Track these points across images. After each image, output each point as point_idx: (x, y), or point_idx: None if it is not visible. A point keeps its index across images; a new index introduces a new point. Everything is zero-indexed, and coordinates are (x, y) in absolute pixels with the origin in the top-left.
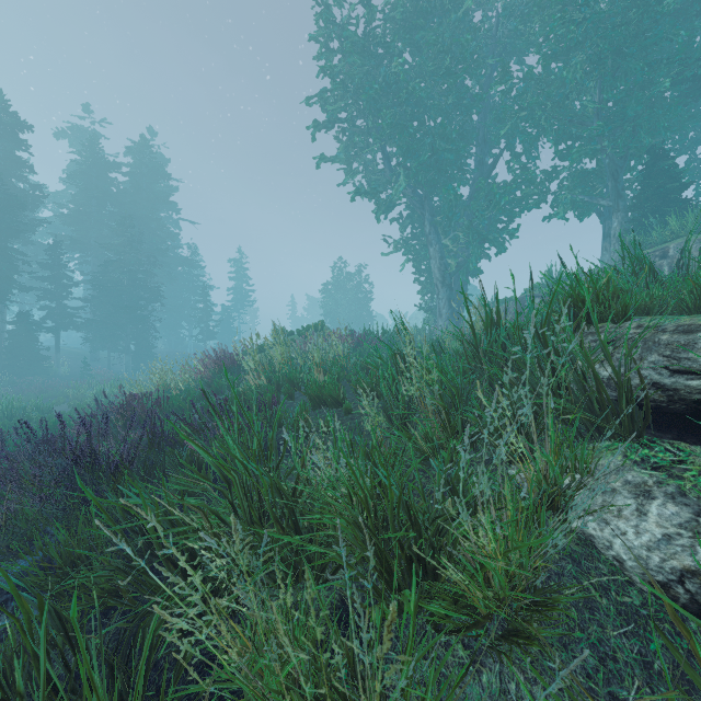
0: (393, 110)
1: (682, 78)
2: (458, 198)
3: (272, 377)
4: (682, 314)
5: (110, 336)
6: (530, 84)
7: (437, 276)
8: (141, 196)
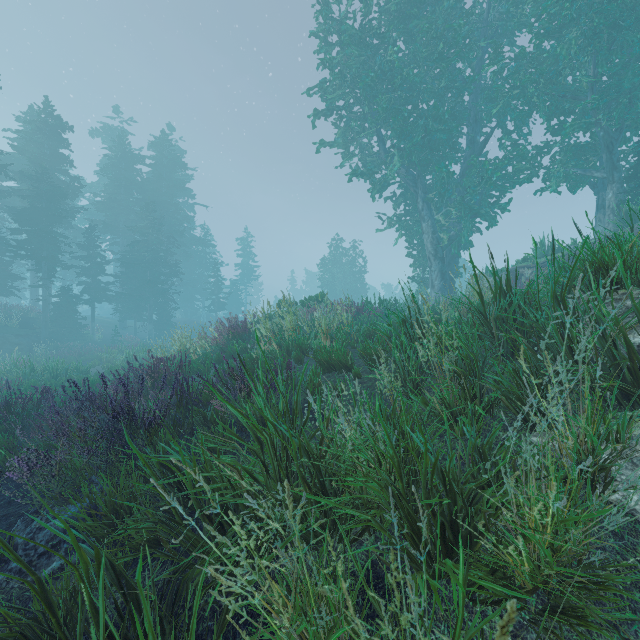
0: (388, 95)
1: None
2: (450, 176)
3: (282, 343)
4: None
5: (136, 307)
6: (522, 64)
7: (430, 250)
8: (162, 184)
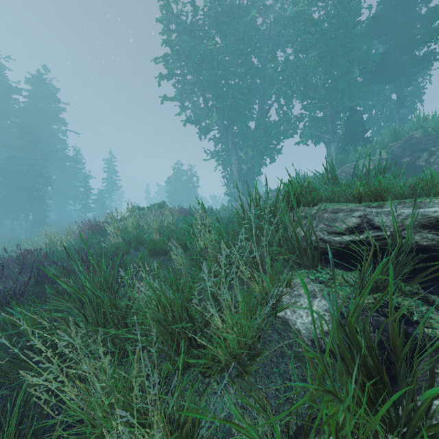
0: (209, 72)
1: (365, 71)
2: (248, 129)
3: (125, 237)
4: (347, 202)
5: (13, 210)
6: (288, 65)
7: (236, 175)
8: (38, 113)
